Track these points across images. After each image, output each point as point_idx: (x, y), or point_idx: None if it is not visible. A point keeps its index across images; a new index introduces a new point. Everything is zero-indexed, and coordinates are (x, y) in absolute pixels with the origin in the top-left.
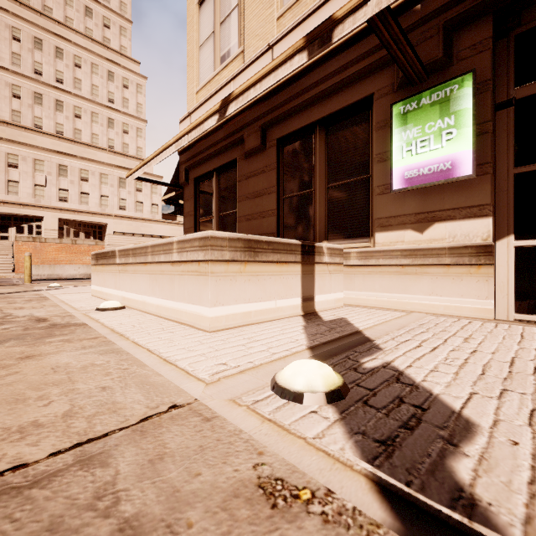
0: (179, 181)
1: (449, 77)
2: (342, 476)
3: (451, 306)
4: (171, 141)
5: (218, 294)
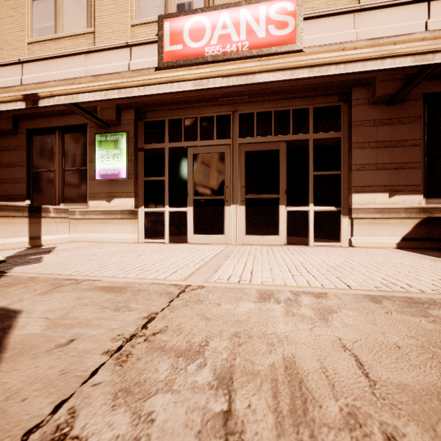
0: None
1: (120, 130)
2: None
3: (121, 238)
4: None
5: None
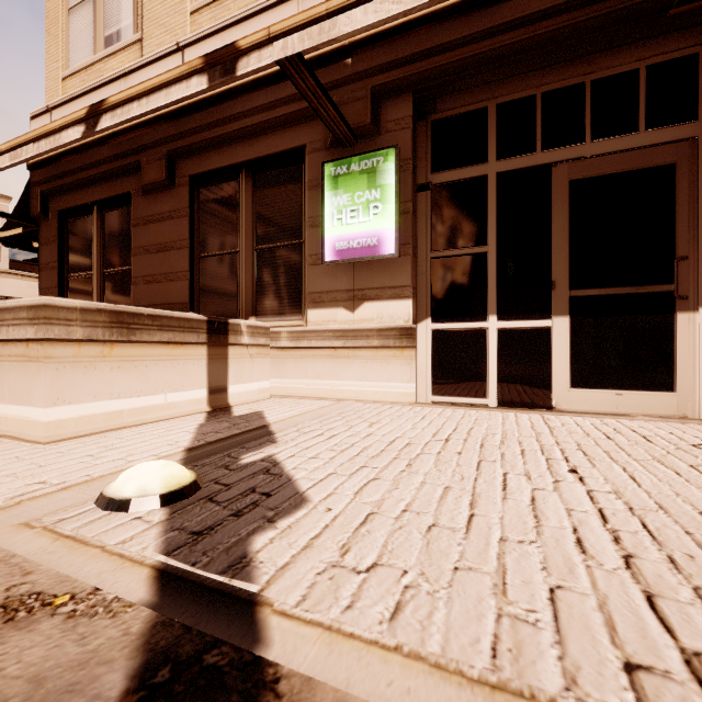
0: (30, 211)
1: (377, 147)
2: (124, 573)
3: (379, 391)
4: (1, 148)
5: (60, 388)
